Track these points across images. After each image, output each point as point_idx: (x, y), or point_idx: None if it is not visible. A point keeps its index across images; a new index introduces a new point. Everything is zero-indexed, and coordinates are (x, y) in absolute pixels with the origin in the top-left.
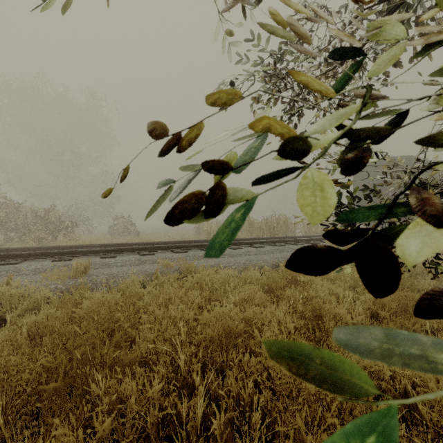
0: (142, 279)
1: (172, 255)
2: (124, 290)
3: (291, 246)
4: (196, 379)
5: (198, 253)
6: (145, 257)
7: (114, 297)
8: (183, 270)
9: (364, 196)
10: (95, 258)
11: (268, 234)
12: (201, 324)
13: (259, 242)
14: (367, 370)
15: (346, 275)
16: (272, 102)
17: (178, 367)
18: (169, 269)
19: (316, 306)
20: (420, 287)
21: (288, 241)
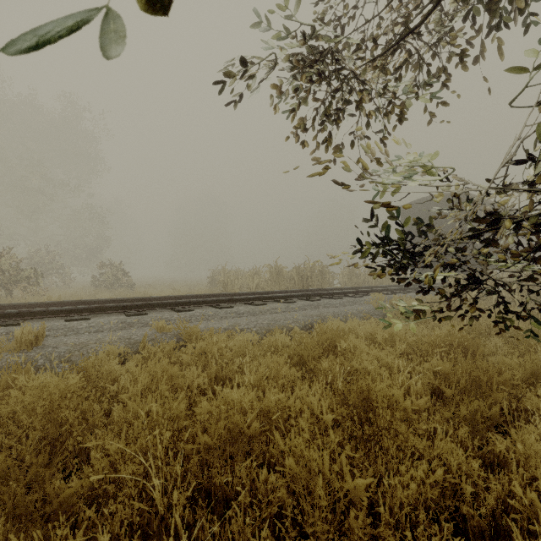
0: (124, 351)
1: (172, 314)
2: (88, 369)
3: (328, 301)
4: (179, 522)
5: (208, 312)
6: (133, 318)
7: (61, 386)
8: (184, 336)
9: (420, 236)
10: (59, 321)
11: (301, 286)
12: (197, 422)
13: (288, 296)
14: (439, 486)
15: (397, 337)
16: (303, 102)
17: (152, 500)
18: (164, 335)
19: (363, 387)
20: (486, 351)
21: (324, 295)
